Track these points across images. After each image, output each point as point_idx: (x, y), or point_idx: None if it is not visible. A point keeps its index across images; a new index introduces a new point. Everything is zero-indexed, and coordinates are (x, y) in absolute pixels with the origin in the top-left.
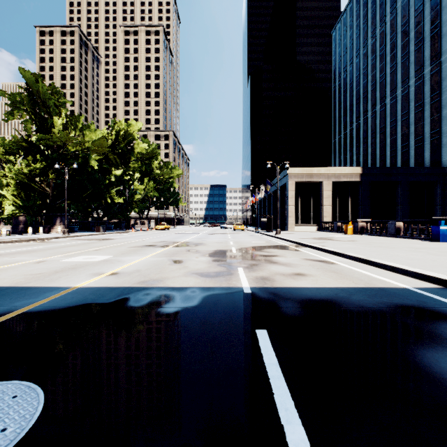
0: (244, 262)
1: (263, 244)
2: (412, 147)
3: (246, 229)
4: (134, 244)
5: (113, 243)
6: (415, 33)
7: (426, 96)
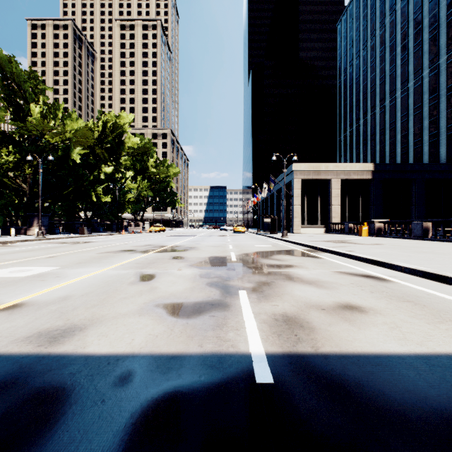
0: (248, 279)
1: (270, 249)
2: (426, 142)
3: (248, 231)
4: (110, 248)
5: (85, 247)
6: (429, 20)
7: (442, 87)
